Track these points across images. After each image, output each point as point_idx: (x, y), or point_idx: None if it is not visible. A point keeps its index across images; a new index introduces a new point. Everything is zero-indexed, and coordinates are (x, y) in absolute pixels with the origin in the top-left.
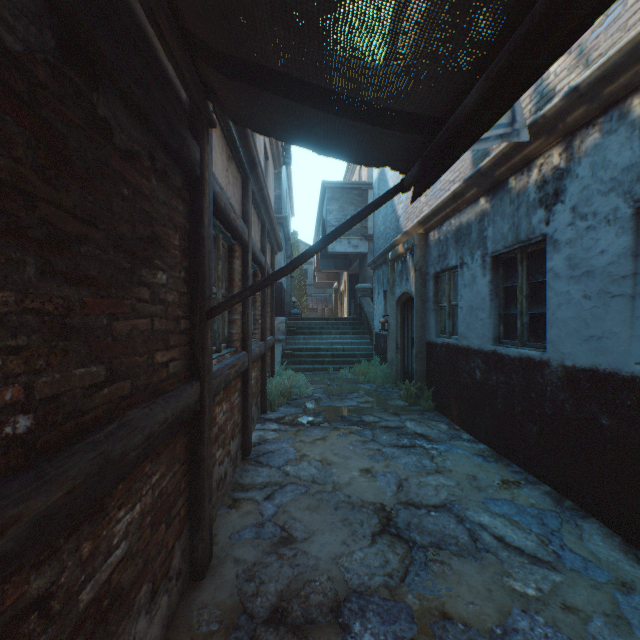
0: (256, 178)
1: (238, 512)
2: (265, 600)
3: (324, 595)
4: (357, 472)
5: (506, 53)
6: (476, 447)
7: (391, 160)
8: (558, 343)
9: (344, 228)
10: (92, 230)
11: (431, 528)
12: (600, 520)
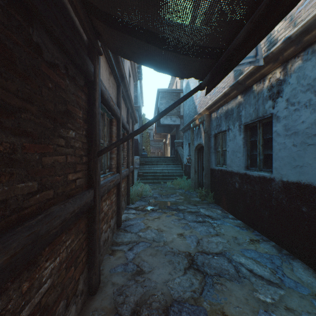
0: (124, 85)
1: (114, 257)
2: (128, 306)
3: (159, 303)
4: (176, 235)
5: (263, 6)
6: (236, 222)
7: (195, 72)
8: (279, 169)
9: (170, 108)
10: (29, 105)
11: (215, 265)
12: (302, 260)
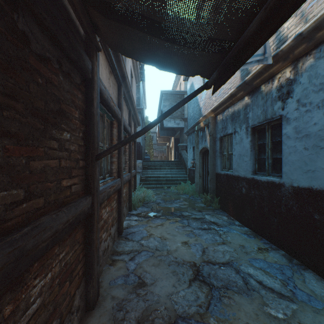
0: (125, 85)
1: (115, 268)
2: (128, 323)
3: (163, 319)
4: (180, 244)
5: None
6: (243, 229)
7: (201, 69)
8: (289, 174)
9: (174, 109)
10: (13, 101)
11: (222, 276)
12: (314, 271)
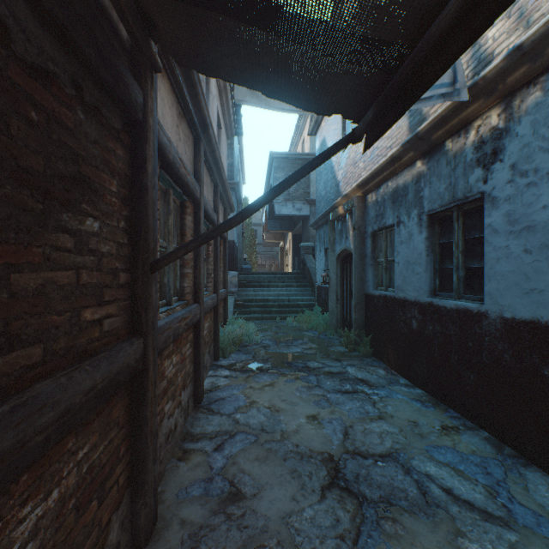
0: (208, 139)
1: (187, 465)
2: None
3: None
4: (304, 419)
5: None
6: (414, 392)
7: (344, 105)
8: (497, 296)
9: (294, 178)
10: None
11: (379, 480)
12: (542, 468)
